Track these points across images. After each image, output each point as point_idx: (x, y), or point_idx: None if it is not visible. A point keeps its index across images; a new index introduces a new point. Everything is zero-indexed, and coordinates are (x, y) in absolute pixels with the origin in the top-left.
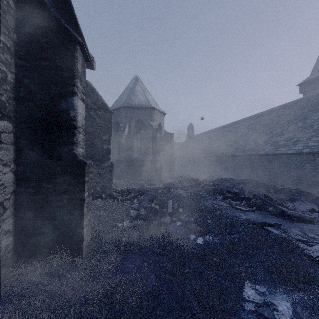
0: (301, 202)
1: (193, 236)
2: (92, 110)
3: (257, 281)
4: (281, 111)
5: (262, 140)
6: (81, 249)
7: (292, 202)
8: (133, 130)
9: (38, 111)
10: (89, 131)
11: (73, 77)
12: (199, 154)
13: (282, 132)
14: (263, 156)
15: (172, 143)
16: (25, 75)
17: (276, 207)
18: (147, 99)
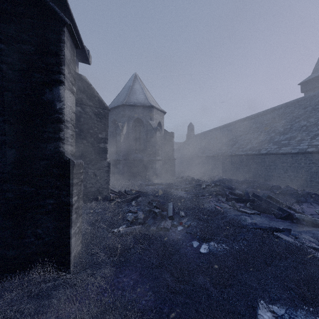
0: (309, 204)
1: (196, 242)
2: (87, 107)
3: (274, 301)
4: (283, 110)
5: (264, 139)
6: (68, 262)
7: (300, 204)
8: (132, 129)
9: (17, 102)
10: (85, 129)
11: (59, 63)
12: (199, 154)
13: (285, 131)
14: (265, 155)
15: (172, 142)
16: (2, 60)
17: (283, 209)
18: (146, 97)
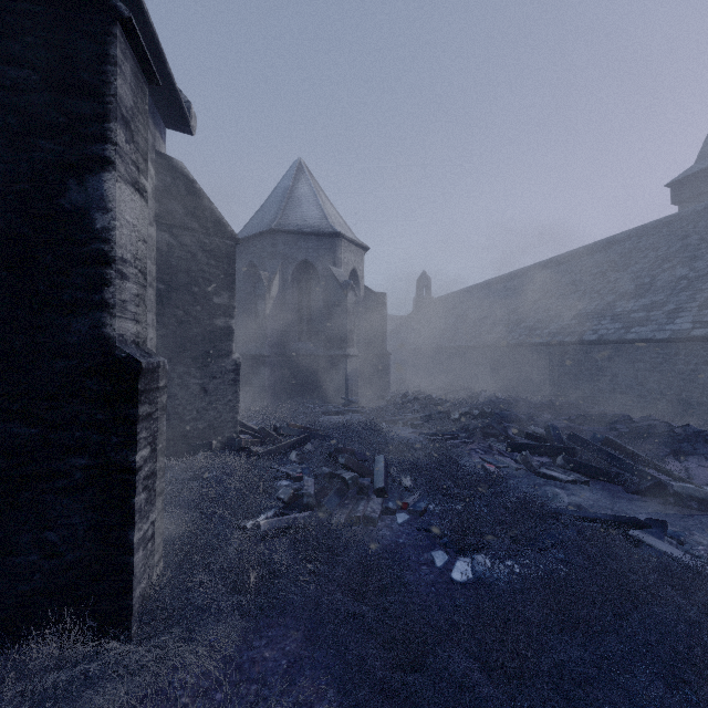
0: (703, 460)
1: (442, 554)
2: (187, 232)
3: None
4: (633, 242)
5: (591, 309)
6: (126, 614)
7: (681, 460)
8: (292, 287)
9: None
10: (181, 285)
11: (101, 116)
12: (444, 343)
13: (640, 291)
14: (595, 346)
15: (383, 316)
16: None
17: (644, 472)
18: (324, 214)
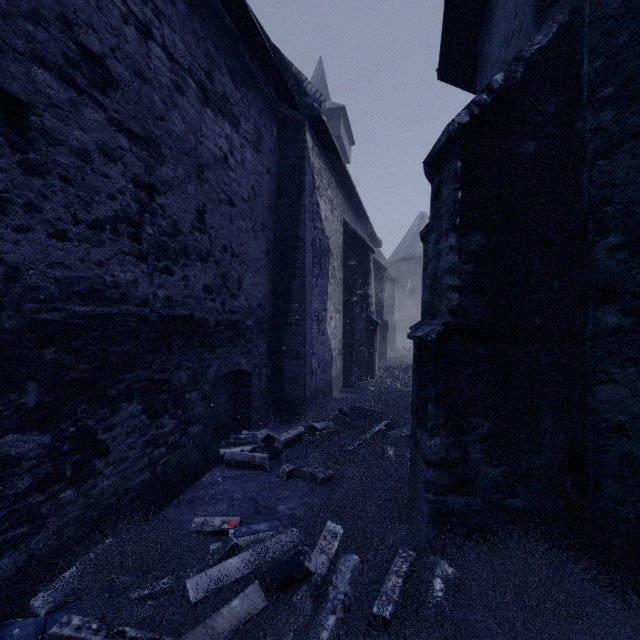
0: None
1: None
2: None
3: None
4: None
5: None
6: (386, 360)
7: None
8: (417, 285)
9: None
10: None
11: (382, 284)
12: None
13: None
14: None
15: None
16: None
17: None
18: None
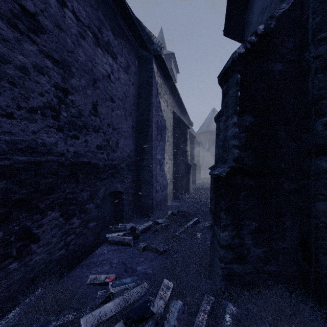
0: None
1: None
2: None
3: None
4: None
5: None
6: (195, 184)
7: None
8: (211, 146)
9: None
10: None
11: (193, 145)
12: None
13: None
14: None
15: None
16: None
17: None
18: None
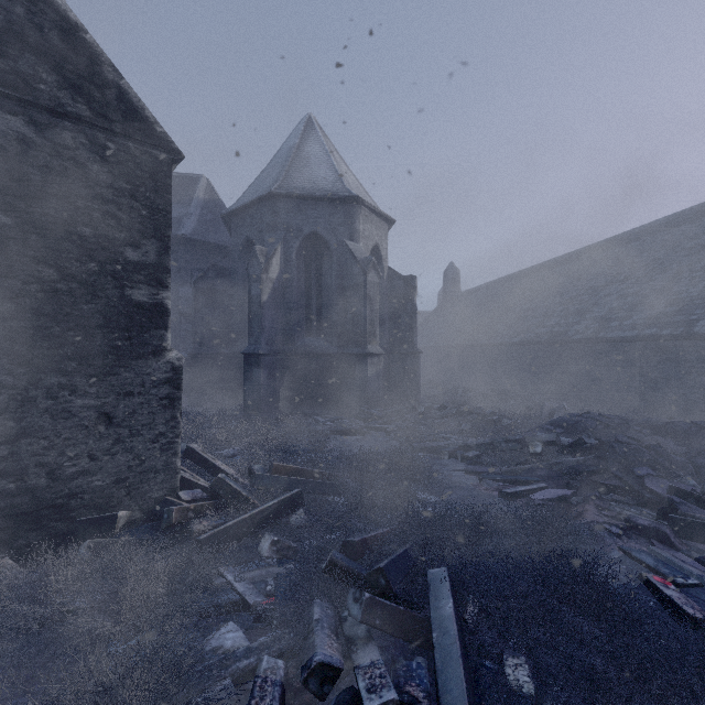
0: None
1: None
2: (67, 123)
3: None
4: None
5: (698, 291)
6: None
7: None
8: (298, 267)
9: None
10: (51, 221)
11: None
12: (480, 339)
13: None
14: None
15: (412, 305)
16: None
17: None
18: (338, 176)
